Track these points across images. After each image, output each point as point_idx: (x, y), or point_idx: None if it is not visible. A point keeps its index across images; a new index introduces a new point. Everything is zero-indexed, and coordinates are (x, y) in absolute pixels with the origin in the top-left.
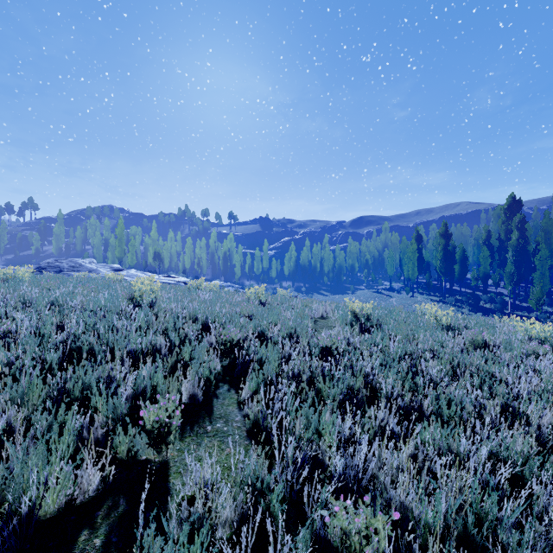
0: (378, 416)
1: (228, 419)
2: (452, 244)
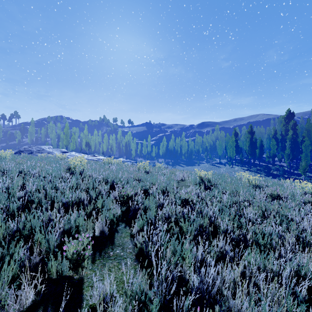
0: (218, 245)
1: (124, 247)
2: (255, 137)
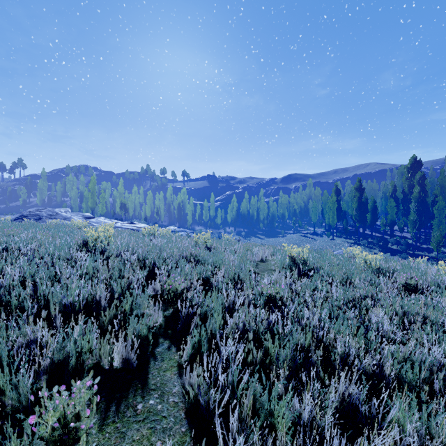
0: (337, 389)
1: (164, 391)
2: (365, 196)
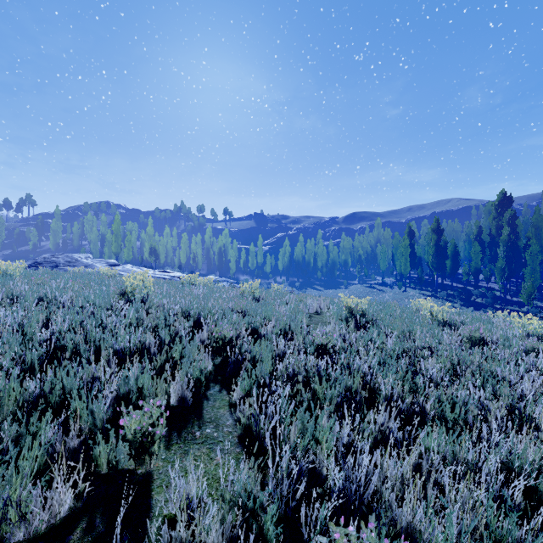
0: (377, 421)
1: (219, 423)
2: (444, 239)
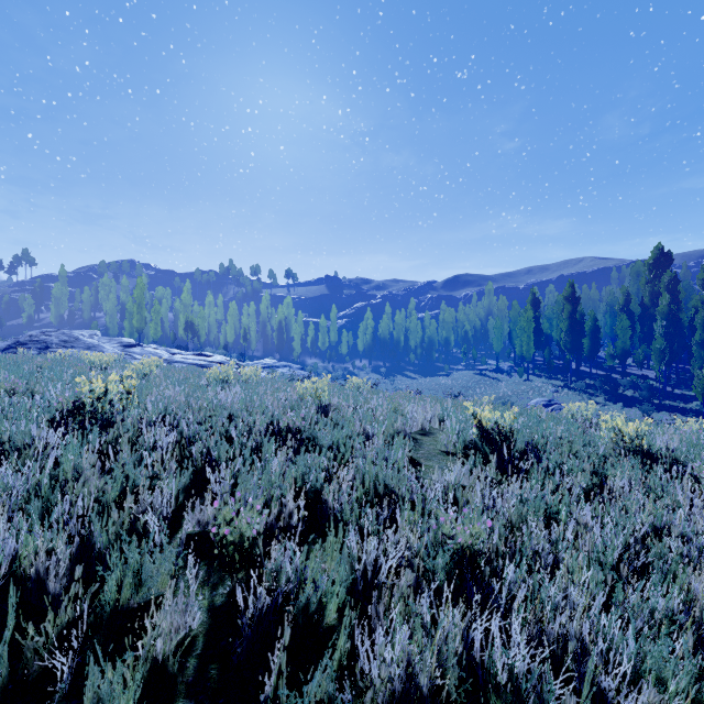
0: None
1: None
2: (579, 310)
